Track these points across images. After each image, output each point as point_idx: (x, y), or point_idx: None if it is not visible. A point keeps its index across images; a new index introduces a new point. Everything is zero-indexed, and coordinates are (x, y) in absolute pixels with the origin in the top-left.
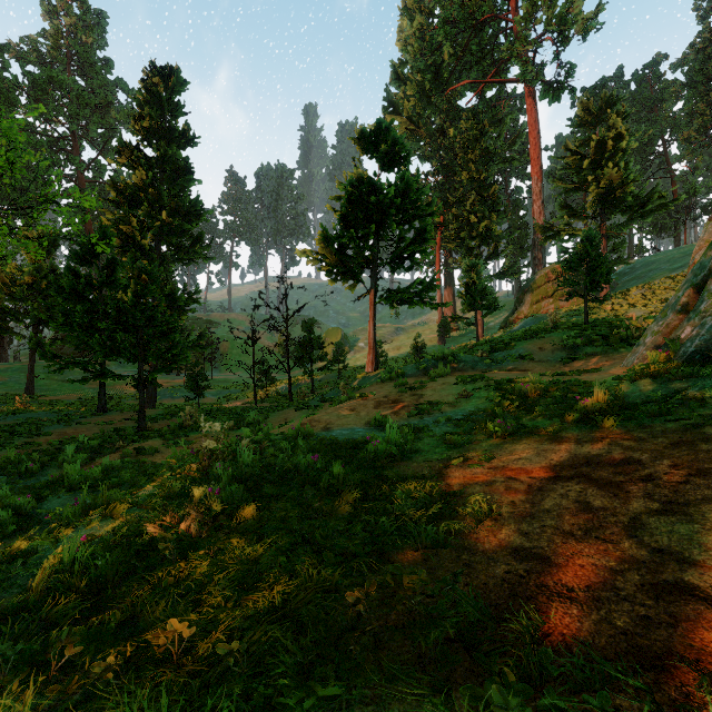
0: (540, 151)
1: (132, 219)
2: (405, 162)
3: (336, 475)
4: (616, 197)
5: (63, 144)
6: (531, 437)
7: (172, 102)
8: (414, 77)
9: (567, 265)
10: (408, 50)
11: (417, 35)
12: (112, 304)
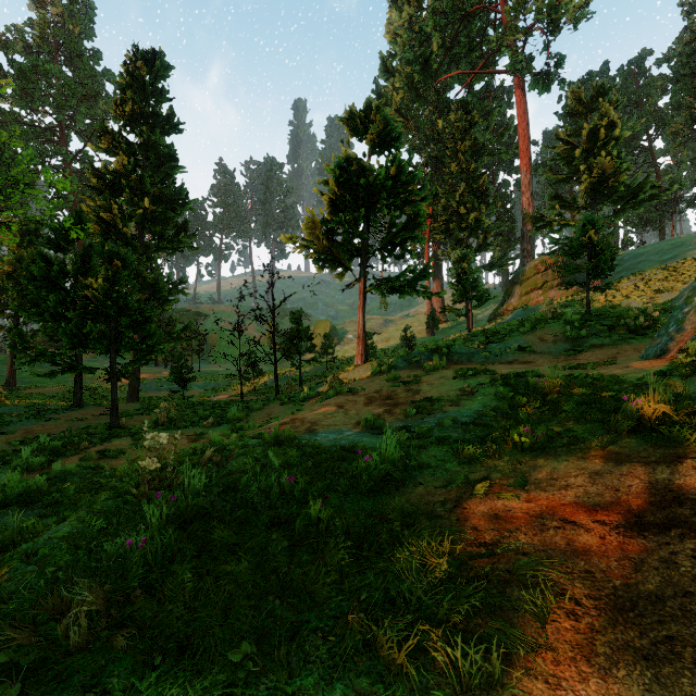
0: (529, 143)
1: (113, 206)
2: (396, 144)
3: (316, 512)
4: (608, 187)
5: (50, 134)
6: (570, 451)
7: (157, 88)
8: (403, 69)
9: (568, 251)
10: (397, 41)
11: (406, 25)
12: (82, 291)
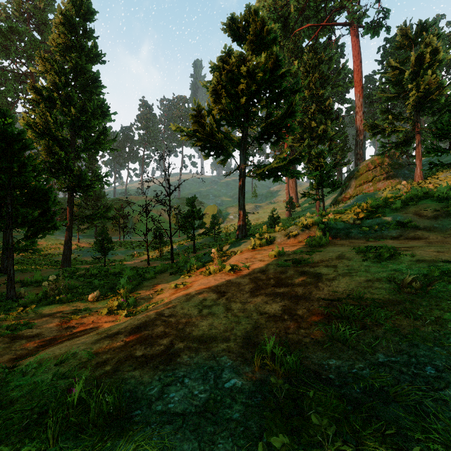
0: (361, 76)
1: (47, 114)
2: (272, 44)
3: None
4: (431, 100)
5: (25, 78)
6: None
7: (85, 29)
8: None
9: (439, 132)
10: (265, 5)
11: None
12: None
